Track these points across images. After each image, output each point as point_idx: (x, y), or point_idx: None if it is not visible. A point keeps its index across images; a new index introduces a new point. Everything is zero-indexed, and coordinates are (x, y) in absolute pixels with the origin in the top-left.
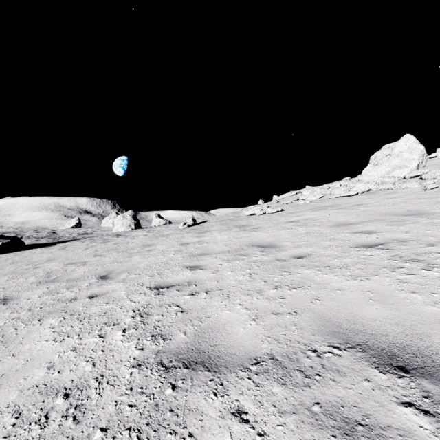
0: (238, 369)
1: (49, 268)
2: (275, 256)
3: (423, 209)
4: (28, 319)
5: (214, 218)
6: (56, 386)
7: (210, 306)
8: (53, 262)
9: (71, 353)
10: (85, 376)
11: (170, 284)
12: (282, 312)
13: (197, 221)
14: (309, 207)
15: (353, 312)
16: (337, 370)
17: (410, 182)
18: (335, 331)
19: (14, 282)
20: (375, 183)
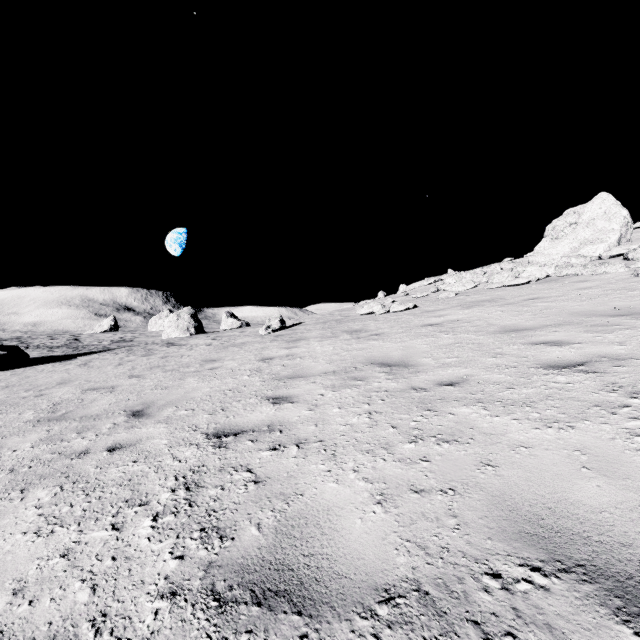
0: (353, 612)
1: (58, 396)
2: (408, 381)
3: (638, 306)
4: (5, 488)
5: (313, 319)
6: (18, 636)
7: (304, 472)
8: (66, 386)
9: (60, 562)
10: (74, 614)
11: (239, 429)
12: (428, 488)
13: (287, 322)
14: (456, 303)
15: (556, 492)
16: (548, 626)
17: (612, 264)
18: (530, 531)
19: (1, 419)
20: (556, 266)
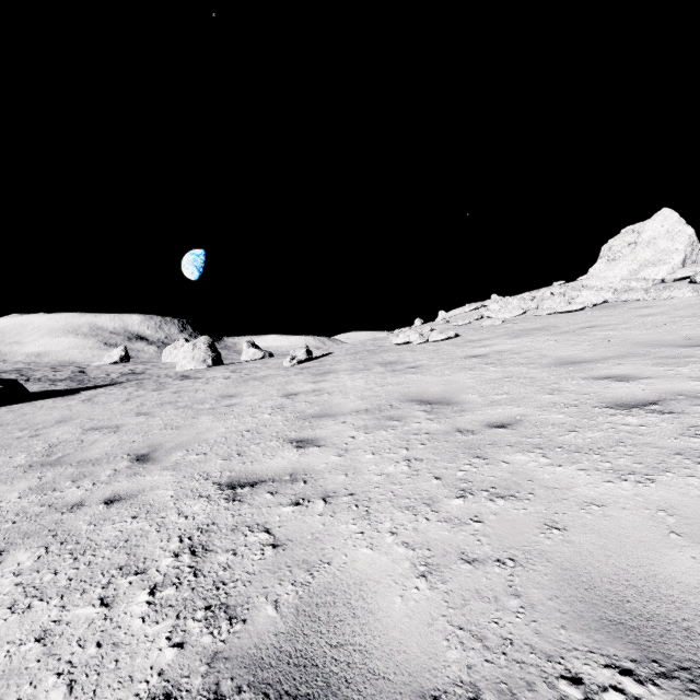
0: None
1: (56, 437)
2: (453, 422)
3: None
4: None
5: (342, 349)
6: None
7: (332, 534)
8: (65, 425)
9: (34, 648)
10: None
11: (257, 479)
12: (482, 557)
13: (314, 353)
14: (503, 331)
15: (641, 566)
16: None
17: (678, 288)
18: (614, 618)
19: None
20: (615, 291)
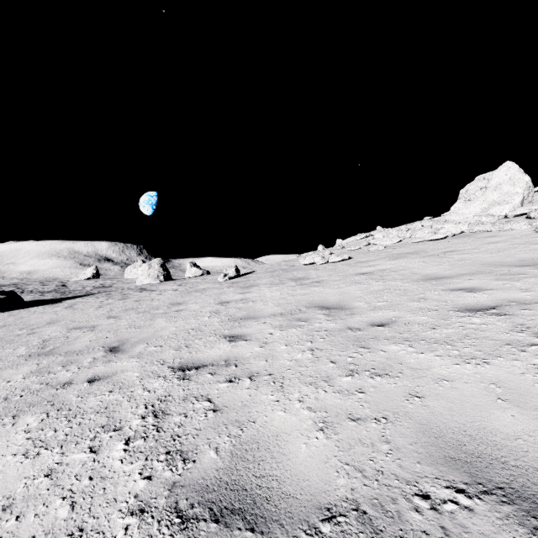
0: (300, 530)
1: (47, 334)
2: (345, 322)
3: None
4: None
5: (263, 268)
6: None
7: (256, 402)
8: (54, 325)
9: (44, 481)
10: (55, 529)
11: (200, 364)
12: (364, 417)
13: (241, 271)
14: (385, 255)
15: (475, 421)
16: None
17: (516, 222)
18: (454, 456)
19: None
20: (469, 224)
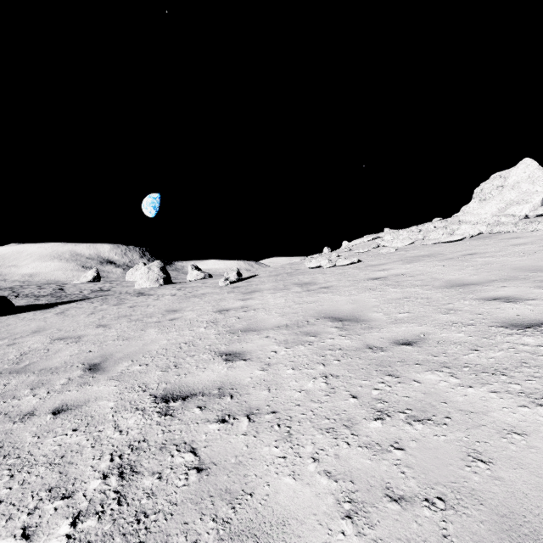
0: None
1: (28, 346)
2: (362, 338)
3: None
4: None
5: (266, 272)
6: None
7: (254, 458)
8: (38, 335)
9: None
10: None
11: (188, 392)
12: (409, 495)
13: (244, 274)
14: (397, 258)
15: None
16: None
17: (542, 222)
18: None
19: None
20: (488, 224)
